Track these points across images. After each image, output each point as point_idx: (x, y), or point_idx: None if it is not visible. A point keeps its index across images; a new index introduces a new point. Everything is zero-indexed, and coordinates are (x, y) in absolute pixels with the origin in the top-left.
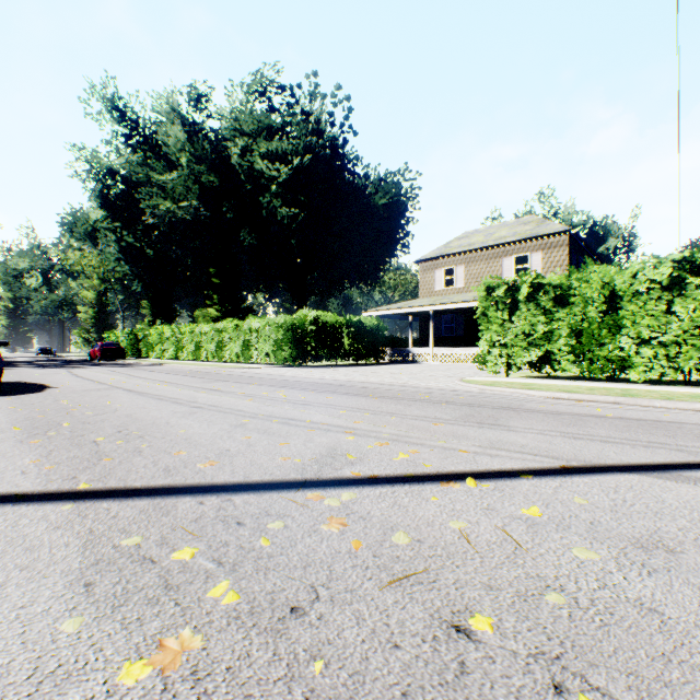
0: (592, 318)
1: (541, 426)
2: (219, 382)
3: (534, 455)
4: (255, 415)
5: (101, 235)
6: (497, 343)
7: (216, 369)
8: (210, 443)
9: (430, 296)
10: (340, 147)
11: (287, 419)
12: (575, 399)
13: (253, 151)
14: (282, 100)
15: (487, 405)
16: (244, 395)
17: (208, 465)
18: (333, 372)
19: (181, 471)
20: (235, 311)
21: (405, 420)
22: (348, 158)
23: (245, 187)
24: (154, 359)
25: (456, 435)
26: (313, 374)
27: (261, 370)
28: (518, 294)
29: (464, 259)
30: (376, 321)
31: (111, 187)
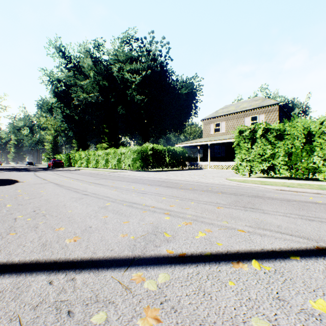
0: (297, 146)
1: (283, 209)
2: (103, 179)
3: (290, 235)
4: (115, 200)
5: (54, 110)
6: (244, 160)
7: (104, 172)
8: (82, 221)
9: (208, 137)
10: (164, 66)
11: (131, 203)
12: (293, 191)
13: (123, 69)
14: (137, 45)
15: (244, 194)
16: (113, 187)
17: (72, 240)
18: (160, 174)
19: (52, 246)
20: (115, 144)
21: (199, 204)
22: (168, 72)
23: (120, 86)
24: (77, 167)
25: (233, 217)
26: (150, 175)
27: (125, 173)
28: (256, 134)
29: (225, 118)
30: (182, 149)
31: (58, 88)
